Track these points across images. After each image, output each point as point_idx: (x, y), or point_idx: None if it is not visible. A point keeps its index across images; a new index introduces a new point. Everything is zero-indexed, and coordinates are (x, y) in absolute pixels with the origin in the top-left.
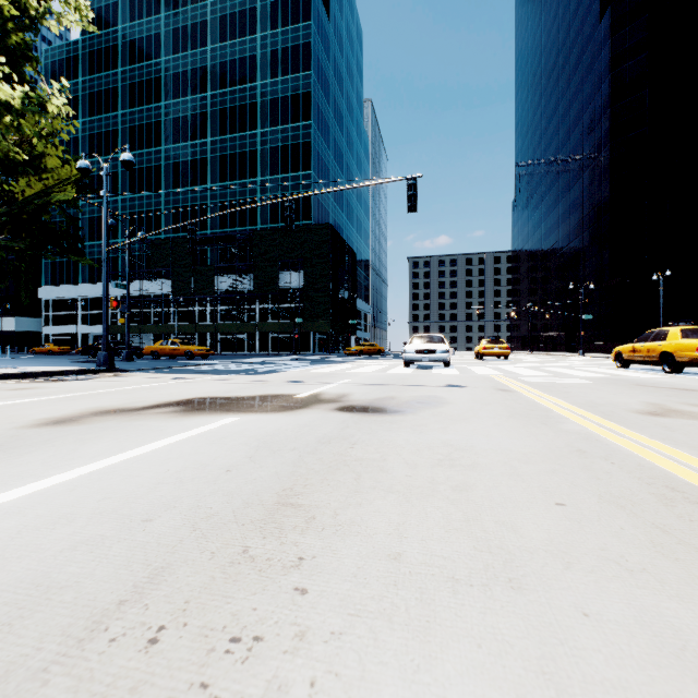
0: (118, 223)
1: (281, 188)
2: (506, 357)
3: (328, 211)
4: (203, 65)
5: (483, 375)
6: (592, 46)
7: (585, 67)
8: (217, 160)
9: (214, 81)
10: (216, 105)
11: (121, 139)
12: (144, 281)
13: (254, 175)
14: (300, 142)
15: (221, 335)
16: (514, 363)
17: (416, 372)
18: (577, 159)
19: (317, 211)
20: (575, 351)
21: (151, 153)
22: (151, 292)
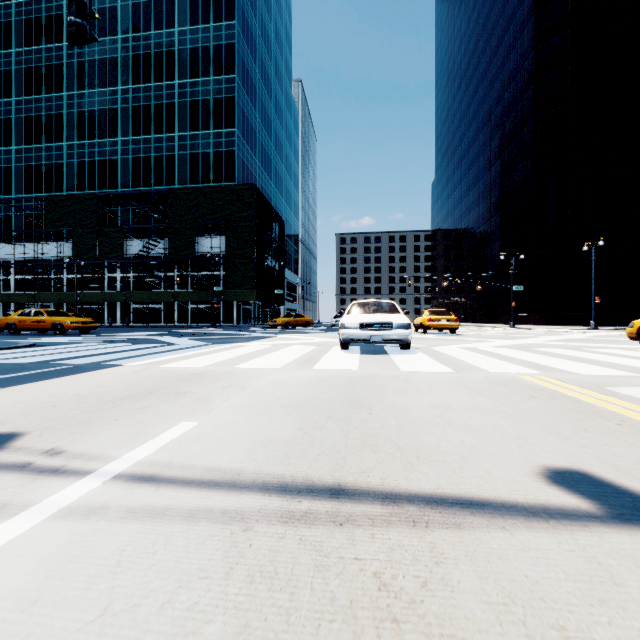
0: (11, 176)
1: (202, 145)
2: (453, 330)
3: (255, 175)
4: (113, 5)
5: (513, 378)
6: (515, 25)
7: (506, 47)
8: (129, 111)
9: (125, 23)
10: (128, 50)
11: (15, 81)
12: (42, 244)
13: (171, 129)
14: (223, 96)
15: (134, 305)
16: (475, 339)
17: (367, 366)
18: (498, 137)
19: (242, 173)
20: (495, 322)
21: (51, 99)
22: (50, 256)
